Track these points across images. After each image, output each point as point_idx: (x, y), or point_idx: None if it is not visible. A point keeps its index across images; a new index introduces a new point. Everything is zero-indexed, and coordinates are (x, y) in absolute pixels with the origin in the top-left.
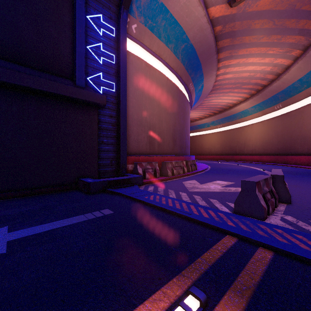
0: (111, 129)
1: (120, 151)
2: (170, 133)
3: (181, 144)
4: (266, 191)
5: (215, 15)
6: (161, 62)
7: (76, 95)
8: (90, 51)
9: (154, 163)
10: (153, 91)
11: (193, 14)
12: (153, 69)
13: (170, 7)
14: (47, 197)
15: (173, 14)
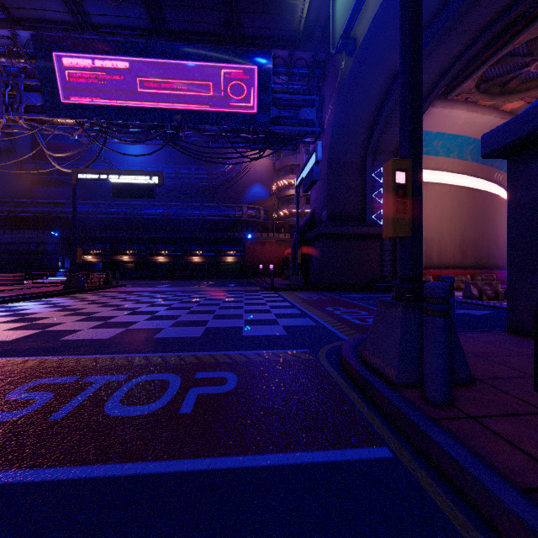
0: (389, 249)
1: (396, 266)
2: (455, 244)
3: (476, 255)
4: (486, 289)
5: (515, 106)
6: (441, 172)
7: (367, 232)
8: (374, 197)
9: (428, 276)
10: (431, 205)
11: (477, 123)
12: (431, 184)
13: (446, 130)
14: (355, 291)
15: (451, 132)
